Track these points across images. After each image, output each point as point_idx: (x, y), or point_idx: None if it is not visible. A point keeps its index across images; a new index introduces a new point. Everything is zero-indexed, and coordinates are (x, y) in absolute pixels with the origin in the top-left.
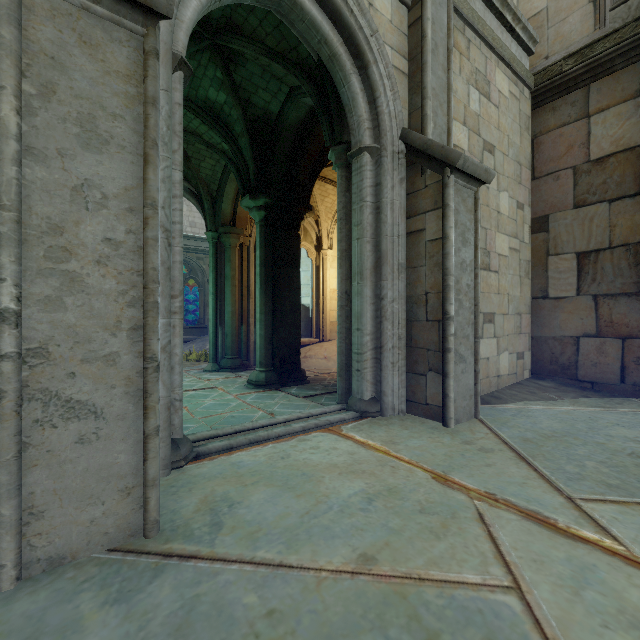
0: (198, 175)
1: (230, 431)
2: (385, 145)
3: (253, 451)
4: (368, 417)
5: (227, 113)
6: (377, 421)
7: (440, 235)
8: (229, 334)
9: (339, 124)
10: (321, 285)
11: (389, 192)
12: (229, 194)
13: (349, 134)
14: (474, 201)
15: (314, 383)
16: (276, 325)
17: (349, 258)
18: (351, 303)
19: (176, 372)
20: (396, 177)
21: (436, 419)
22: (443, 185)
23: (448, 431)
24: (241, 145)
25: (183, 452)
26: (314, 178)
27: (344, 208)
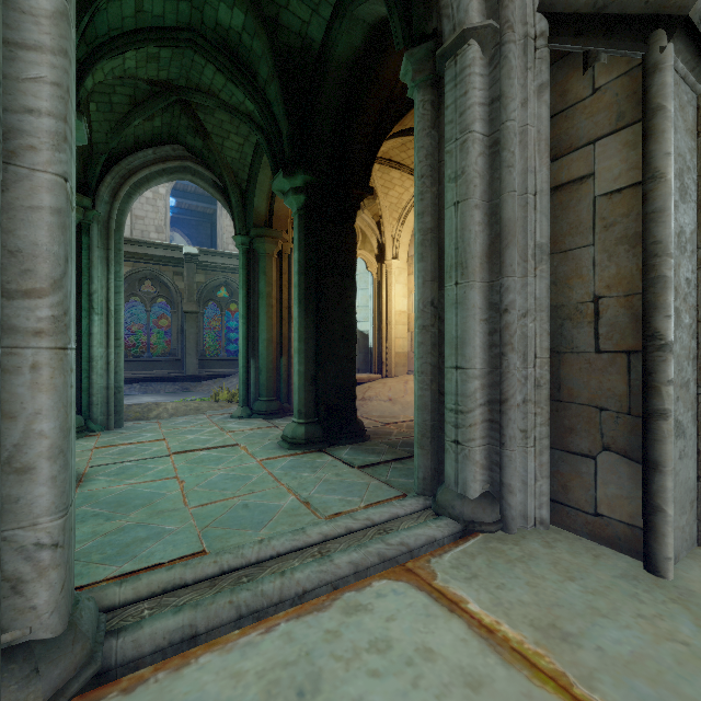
0: (222, 159)
1: (210, 572)
2: (511, 20)
3: (238, 652)
4: (478, 532)
5: (248, 47)
6: (499, 546)
7: (632, 179)
8: (264, 369)
9: (421, 1)
10: (384, 306)
11: (517, 112)
12: (263, 185)
13: (439, 18)
14: (695, 114)
15: (375, 440)
16: (321, 358)
17: (437, 244)
18: (441, 321)
19: (41, 478)
20: (530, 83)
21: (621, 548)
22: (647, 69)
23: (669, 592)
24: (270, 98)
25: (50, 682)
26: (375, 148)
27: (428, 156)
